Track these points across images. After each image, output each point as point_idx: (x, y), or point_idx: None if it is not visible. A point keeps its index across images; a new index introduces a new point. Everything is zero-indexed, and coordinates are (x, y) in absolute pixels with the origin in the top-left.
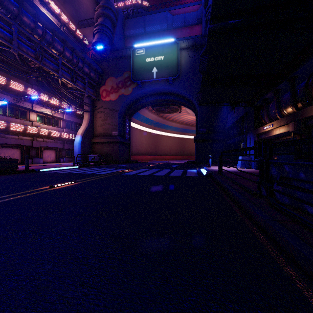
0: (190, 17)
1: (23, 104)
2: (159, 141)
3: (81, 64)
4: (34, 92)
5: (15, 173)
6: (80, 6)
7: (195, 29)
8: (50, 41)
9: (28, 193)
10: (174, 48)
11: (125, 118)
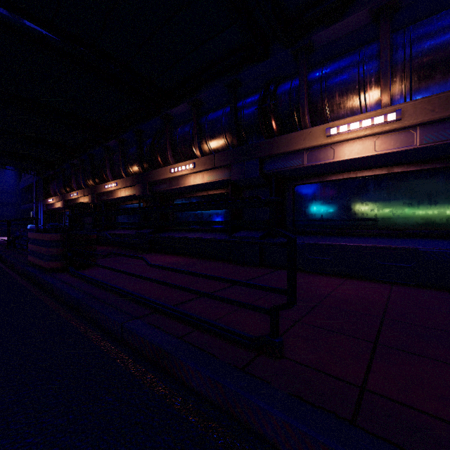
0: None
1: None
2: None
3: None
4: None
5: None
6: None
7: None
8: None
9: None
10: None
11: None
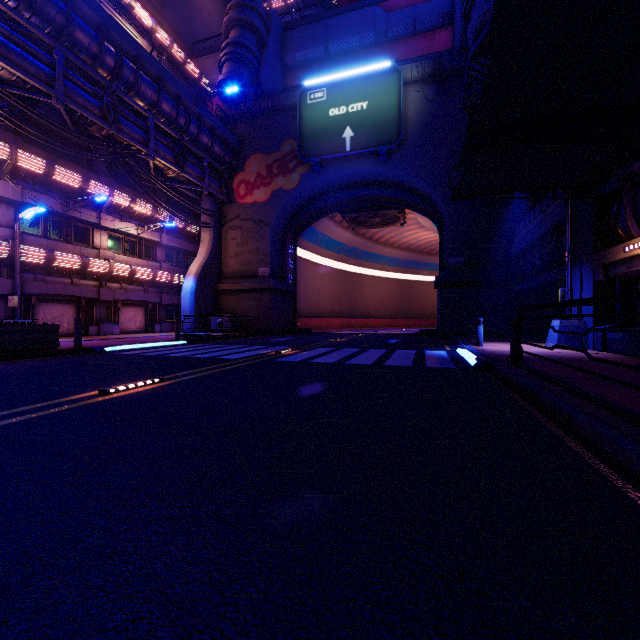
0: (425, 13)
1: (80, 214)
2: (357, 287)
3: (195, 128)
4: (103, 188)
5: (52, 356)
6: (195, 13)
7: (439, 37)
8: (131, 81)
9: (37, 410)
10: (391, 82)
11: (286, 238)
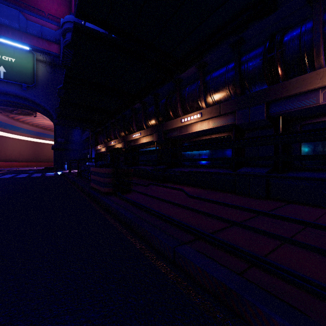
0: (47, 33)
1: None
2: (2, 144)
3: None
4: None
5: None
6: None
7: (54, 46)
8: None
9: None
10: (29, 56)
11: None
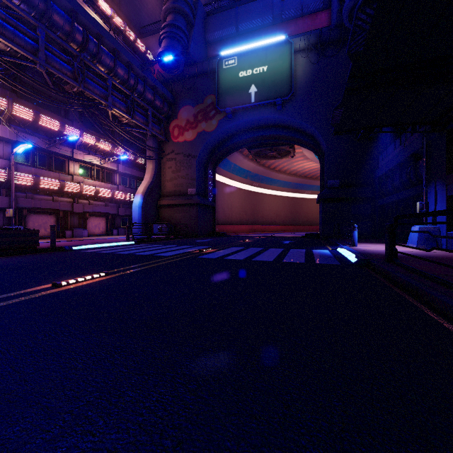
0: None
1: (59, 150)
2: (259, 202)
3: (142, 87)
4: (75, 131)
5: (32, 253)
6: (143, 6)
7: (320, 17)
8: (95, 52)
9: None
10: (284, 50)
11: (208, 167)
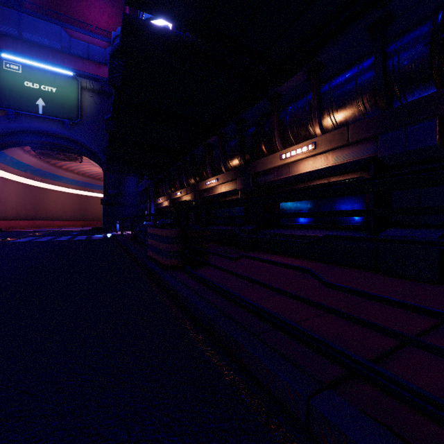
0: (95, 52)
1: None
2: (42, 197)
3: None
4: None
5: None
6: None
7: (103, 69)
8: None
9: None
10: (73, 84)
11: None
